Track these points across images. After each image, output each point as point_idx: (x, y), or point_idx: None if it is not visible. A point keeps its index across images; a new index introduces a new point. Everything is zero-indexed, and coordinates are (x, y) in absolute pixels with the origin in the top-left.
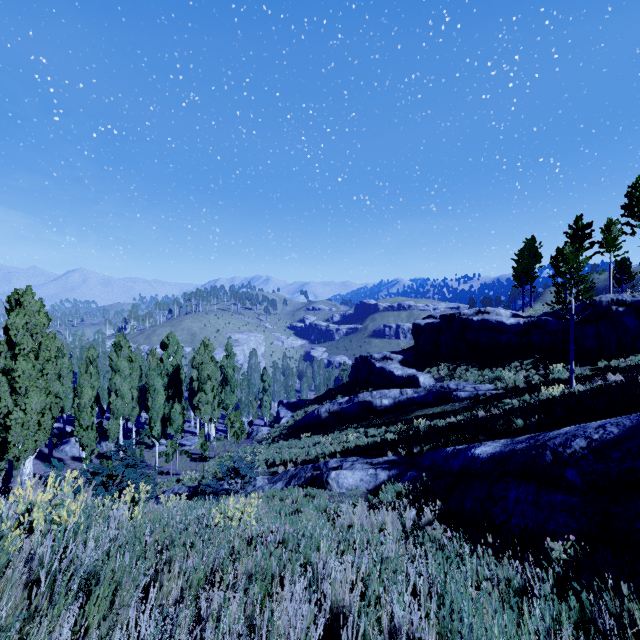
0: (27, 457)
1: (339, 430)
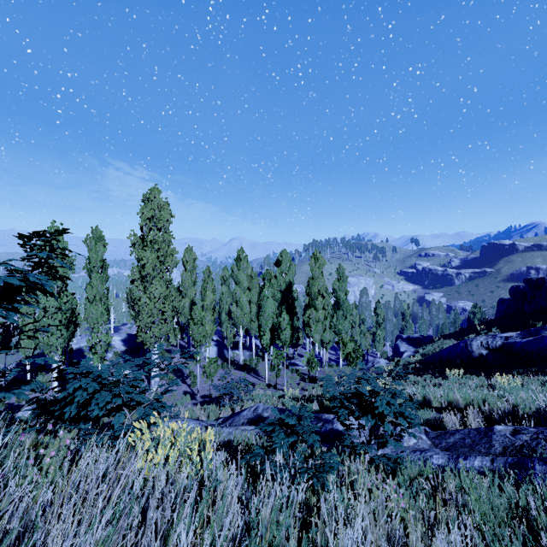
0: (153, 343)
1: (522, 374)
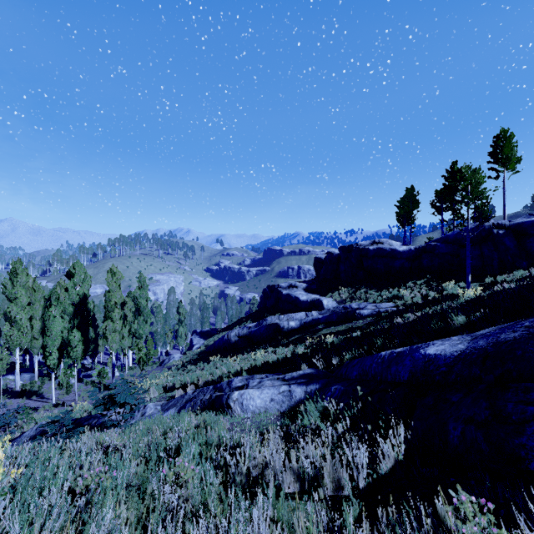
0: None
1: (248, 352)
